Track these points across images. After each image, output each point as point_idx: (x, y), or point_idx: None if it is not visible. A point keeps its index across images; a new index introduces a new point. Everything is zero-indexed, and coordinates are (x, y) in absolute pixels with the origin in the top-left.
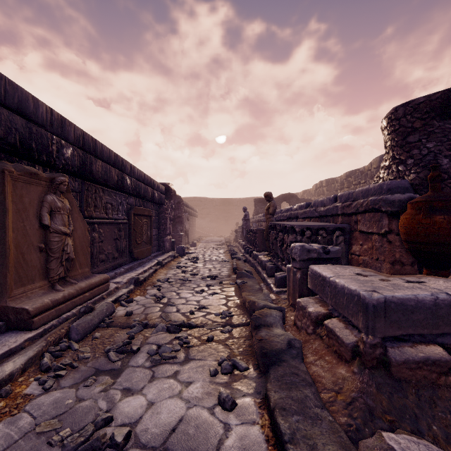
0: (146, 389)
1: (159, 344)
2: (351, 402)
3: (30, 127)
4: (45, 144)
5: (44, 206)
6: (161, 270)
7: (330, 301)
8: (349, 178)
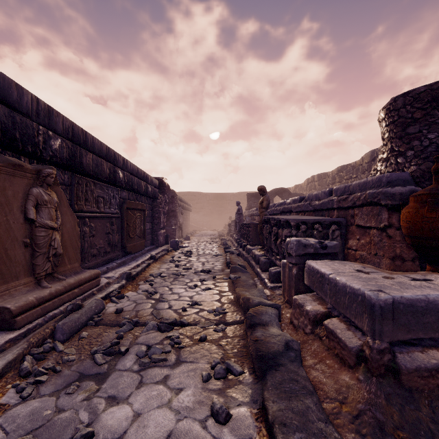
0: (133, 397)
1: (149, 345)
2: (358, 415)
3: (14, 116)
4: (30, 134)
5: (30, 199)
6: (154, 265)
7: (329, 300)
8: (341, 173)
